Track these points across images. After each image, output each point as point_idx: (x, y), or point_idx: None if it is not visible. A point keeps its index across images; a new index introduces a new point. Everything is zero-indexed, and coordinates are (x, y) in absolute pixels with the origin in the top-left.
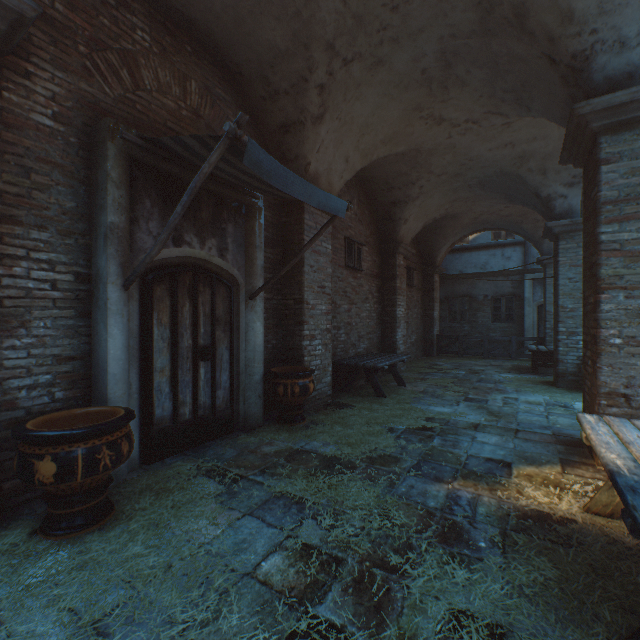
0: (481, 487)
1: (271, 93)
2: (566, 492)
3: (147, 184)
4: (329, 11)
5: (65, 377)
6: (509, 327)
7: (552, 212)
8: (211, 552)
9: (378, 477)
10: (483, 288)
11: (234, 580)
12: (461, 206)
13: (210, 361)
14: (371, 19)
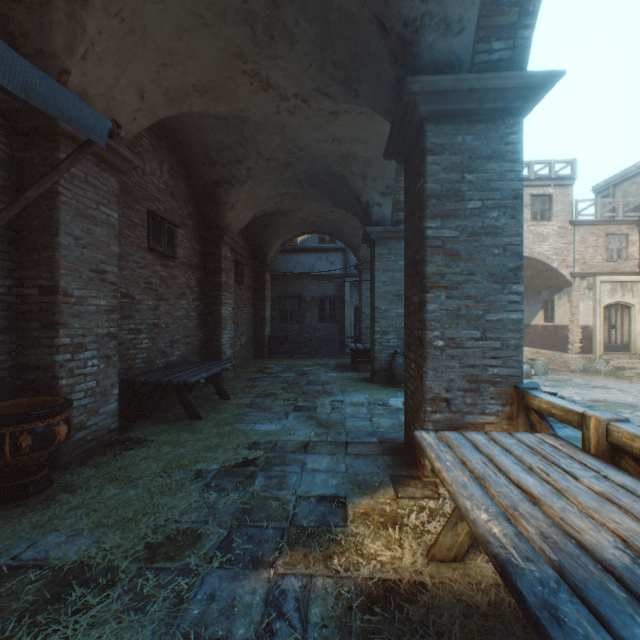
0: (314, 558)
1: None
2: (406, 531)
3: None
4: None
5: None
6: (333, 327)
7: (370, 218)
8: None
9: (155, 594)
10: (311, 289)
11: None
12: (291, 203)
13: None
14: None
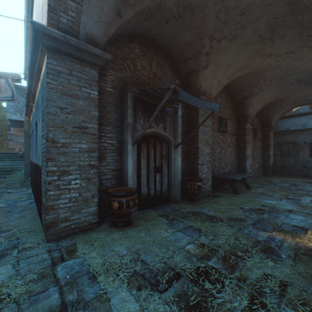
0: (287, 236)
1: (184, 60)
2: None
3: (139, 106)
4: (211, 23)
5: (115, 176)
6: None
7: None
8: (167, 240)
9: (234, 226)
10: (303, 138)
11: (176, 249)
12: (286, 94)
13: (160, 173)
14: (231, 21)
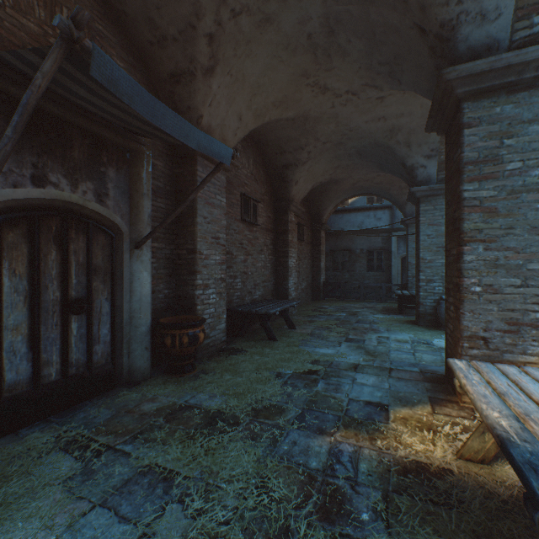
0: (362, 437)
1: (159, 38)
2: (439, 435)
3: None
4: None
5: None
6: (380, 275)
7: (415, 179)
8: None
9: (261, 434)
10: (360, 243)
11: None
12: (343, 173)
13: (85, 314)
14: None
